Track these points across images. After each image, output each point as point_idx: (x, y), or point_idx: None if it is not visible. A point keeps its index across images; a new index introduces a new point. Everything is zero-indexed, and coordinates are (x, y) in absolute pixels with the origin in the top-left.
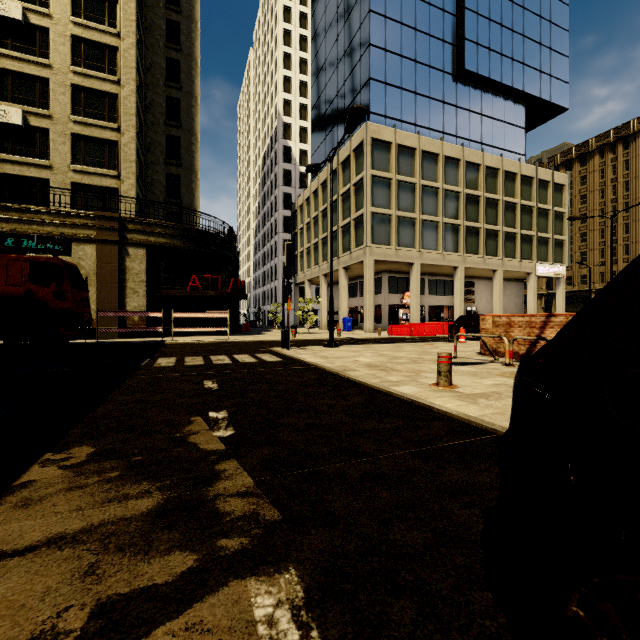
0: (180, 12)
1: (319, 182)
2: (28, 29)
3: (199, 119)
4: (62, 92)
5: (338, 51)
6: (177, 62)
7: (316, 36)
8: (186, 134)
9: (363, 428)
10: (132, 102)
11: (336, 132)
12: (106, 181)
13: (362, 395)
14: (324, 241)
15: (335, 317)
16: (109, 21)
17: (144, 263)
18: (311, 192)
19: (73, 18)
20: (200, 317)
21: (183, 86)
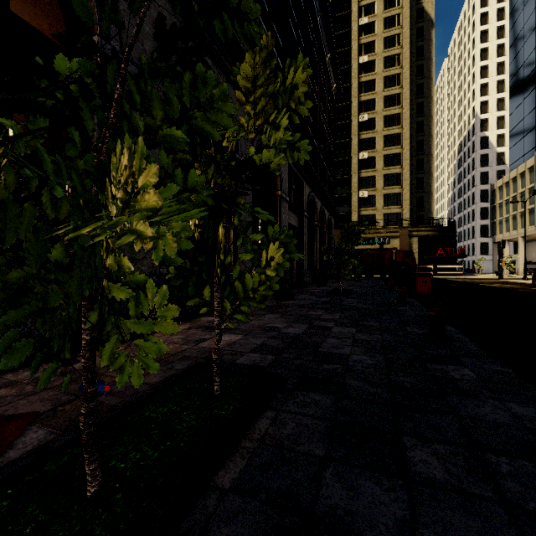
0: (423, 116)
1: (517, 173)
2: (368, 159)
3: (433, 165)
4: (380, 179)
5: (535, 77)
6: (421, 141)
7: (514, 62)
8: (426, 175)
9: (527, 285)
10: (407, 174)
11: (534, 134)
12: (396, 210)
13: (530, 284)
14: (522, 213)
15: (534, 266)
16: (397, 143)
17: (417, 244)
18: (509, 179)
19: (384, 148)
20: (438, 267)
21: (425, 152)
